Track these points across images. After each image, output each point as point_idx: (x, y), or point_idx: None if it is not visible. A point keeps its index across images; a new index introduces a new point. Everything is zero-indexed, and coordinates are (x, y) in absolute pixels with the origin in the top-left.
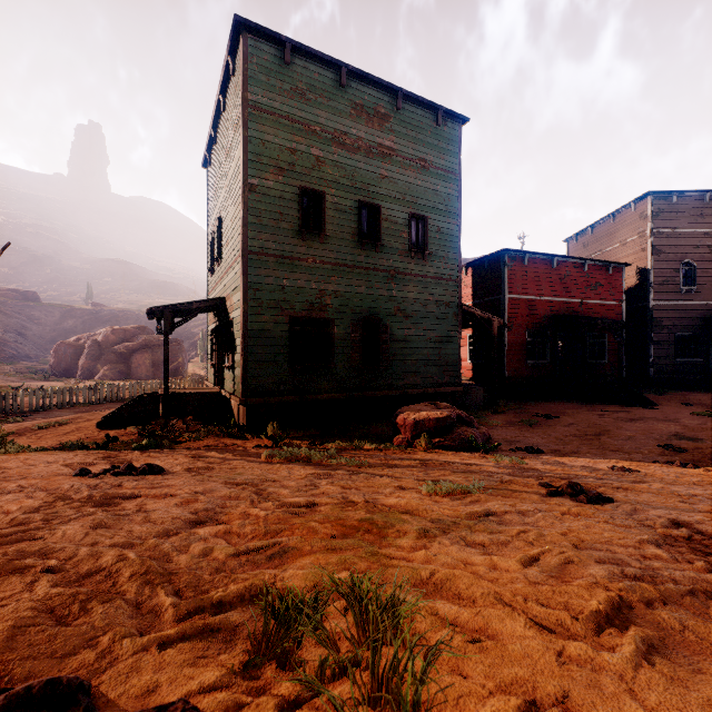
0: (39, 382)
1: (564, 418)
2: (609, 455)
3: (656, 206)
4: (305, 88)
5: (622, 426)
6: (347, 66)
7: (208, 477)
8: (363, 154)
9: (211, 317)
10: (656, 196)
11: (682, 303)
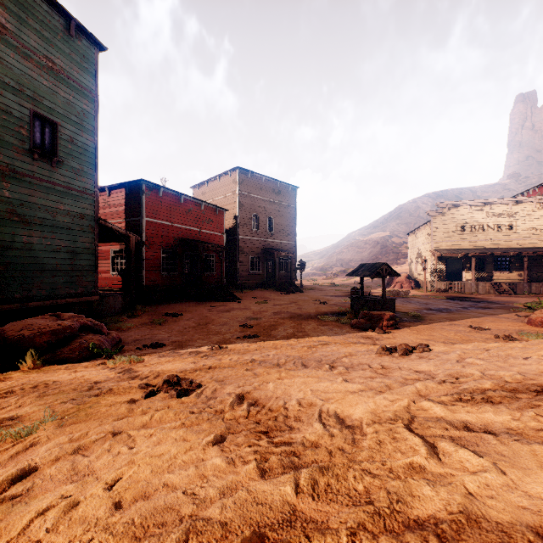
0: None
1: (186, 315)
2: (212, 338)
3: (241, 177)
4: None
5: (222, 315)
6: None
7: None
8: None
9: None
10: (241, 171)
11: (253, 238)
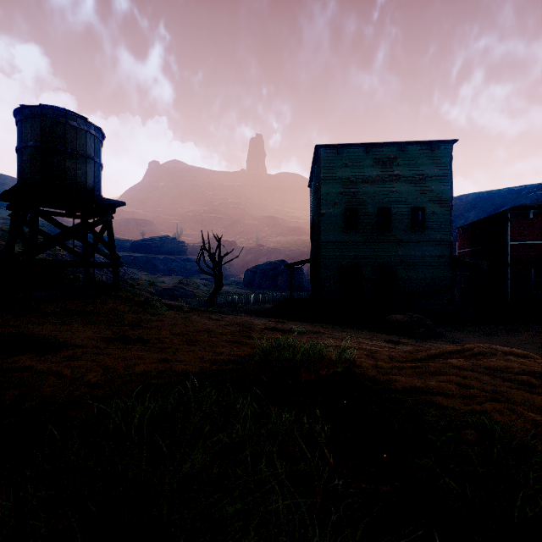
0: (241, 290)
1: (525, 333)
2: None
3: None
4: (347, 162)
5: None
6: (369, 143)
7: (295, 325)
8: (379, 183)
9: (311, 264)
10: None
11: None
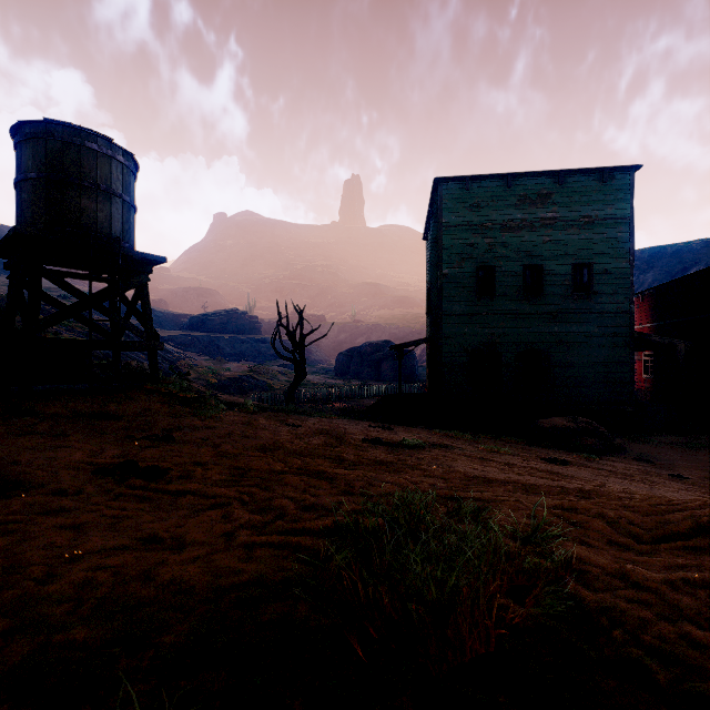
0: (331, 380)
1: None
2: None
3: None
4: (480, 200)
5: None
6: (512, 174)
7: (407, 433)
8: (526, 230)
9: (427, 345)
10: None
11: None
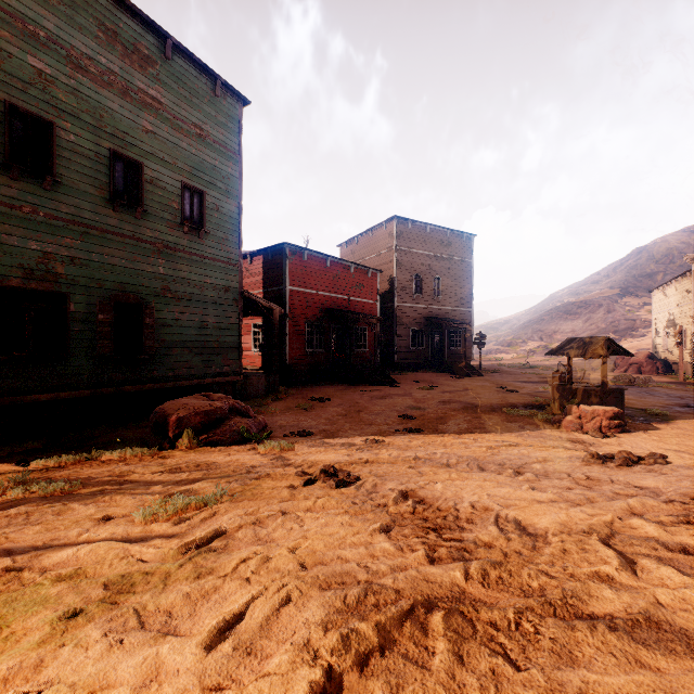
0: None
1: (334, 400)
2: (365, 429)
3: (399, 228)
4: None
5: (376, 403)
6: None
7: None
8: (117, 93)
9: None
10: (399, 221)
11: (414, 305)
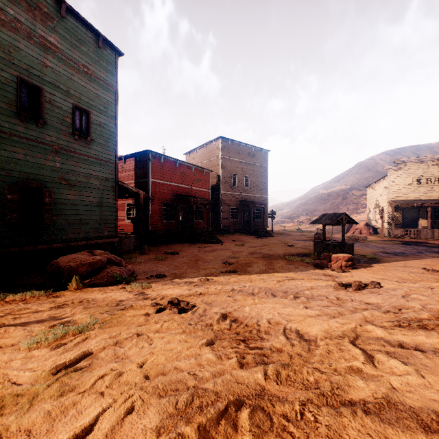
0: None
1: (181, 253)
2: (201, 272)
3: (223, 144)
4: None
5: (208, 254)
6: None
7: None
8: (22, 36)
9: None
10: (223, 139)
11: (232, 193)
